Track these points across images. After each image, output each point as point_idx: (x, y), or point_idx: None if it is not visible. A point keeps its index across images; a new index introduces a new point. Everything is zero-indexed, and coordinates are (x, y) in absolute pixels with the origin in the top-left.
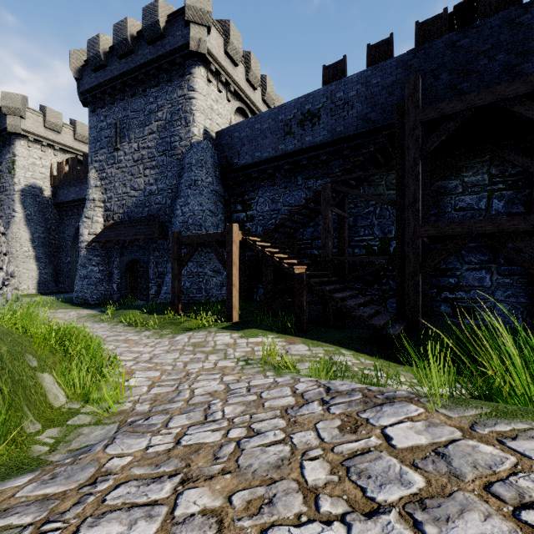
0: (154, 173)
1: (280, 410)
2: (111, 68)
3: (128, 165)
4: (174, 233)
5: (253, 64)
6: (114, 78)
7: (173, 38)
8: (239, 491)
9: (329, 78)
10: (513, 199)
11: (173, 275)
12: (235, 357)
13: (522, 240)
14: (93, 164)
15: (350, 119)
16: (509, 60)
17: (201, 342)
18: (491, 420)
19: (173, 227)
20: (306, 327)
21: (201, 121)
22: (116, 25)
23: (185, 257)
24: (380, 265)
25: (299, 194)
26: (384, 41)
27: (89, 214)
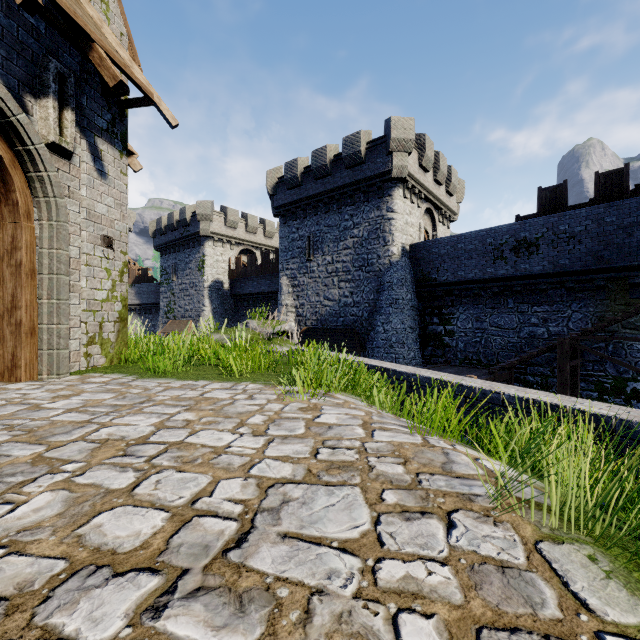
0: (350, 287)
1: None
2: (306, 187)
3: (322, 276)
4: None
5: (441, 164)
6: (310, 196)
7: (374, 165)
8: None
9: (545, 201)
10: None
11: None
12: None
13: None
14: (284, 272)
15: (577, 254)
16: None
17: None
18: None
19: (372, 341)
20: None
21: (399, 239)
22: (315, 152)
23: None
24: None
25: (509, 317)
26: (617, 170)
27: (283, 319)
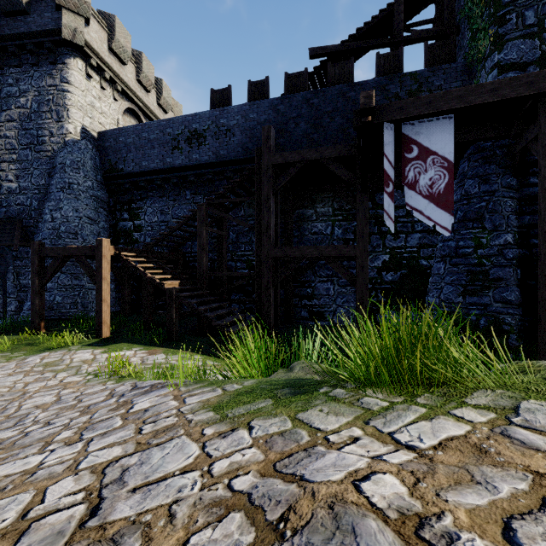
0: (15, 169)
1: (85, 407)
2: None
3: None
4: (35, 244)
5: (145, 66)
6: None
7: (41, 18)
8: (0, 455)
9: (216, 102)
10: (347, 229)
11: (33, 291)
12: (87, 372)
13: (334, 263)
14: None
15: (232, 145)
16: (343, 123)
17: (55, 361)
18: (199, 388)
19: (40, 233)
20: (176, 337)
21: (78, 118)
22: None
23: (49, 271)
24: (244, 280)
25: (187, 208)
26: (262, 81)
27: None
